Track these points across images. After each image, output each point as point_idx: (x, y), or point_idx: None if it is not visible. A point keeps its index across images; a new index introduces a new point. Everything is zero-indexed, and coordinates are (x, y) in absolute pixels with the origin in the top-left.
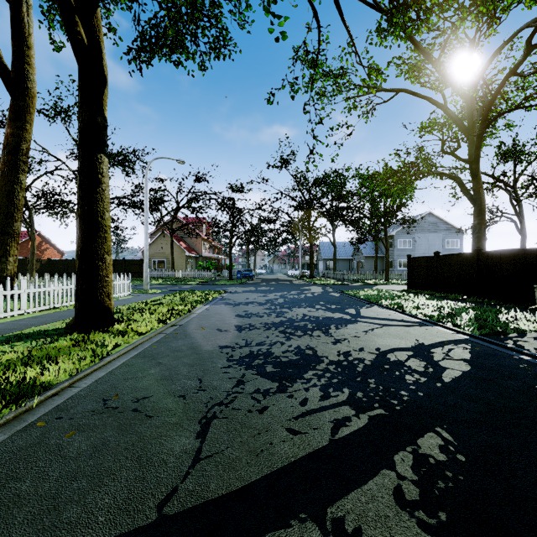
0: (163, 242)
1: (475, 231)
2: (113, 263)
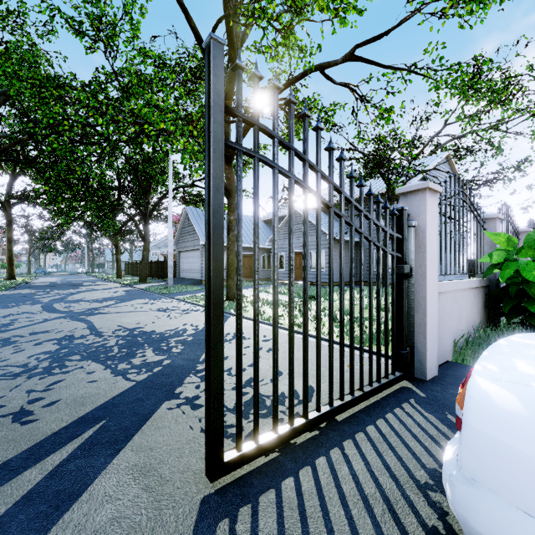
0: None
1: None
2: None
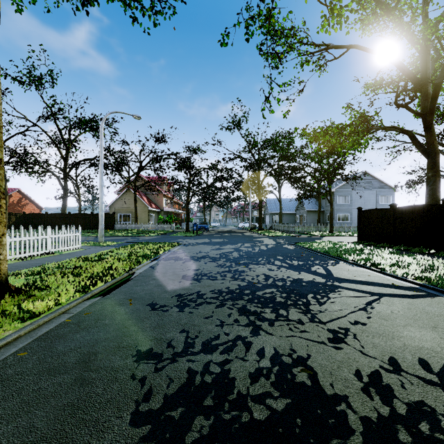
0: (128, 197)
1: (429, 183)
2: (82, 216)
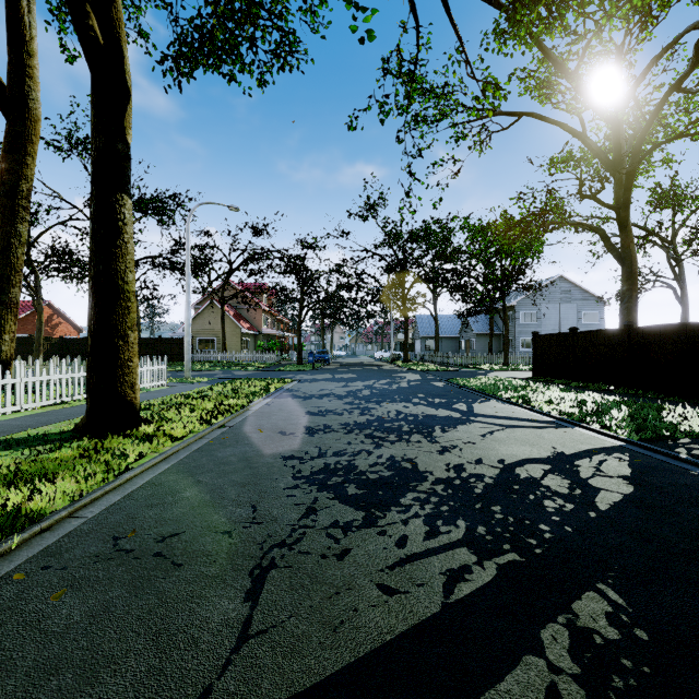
0: (211, 314)
1: (623, 299)
2: (146, 342)
